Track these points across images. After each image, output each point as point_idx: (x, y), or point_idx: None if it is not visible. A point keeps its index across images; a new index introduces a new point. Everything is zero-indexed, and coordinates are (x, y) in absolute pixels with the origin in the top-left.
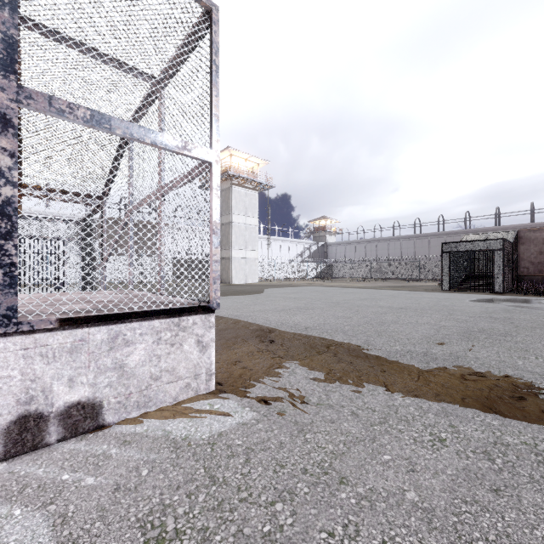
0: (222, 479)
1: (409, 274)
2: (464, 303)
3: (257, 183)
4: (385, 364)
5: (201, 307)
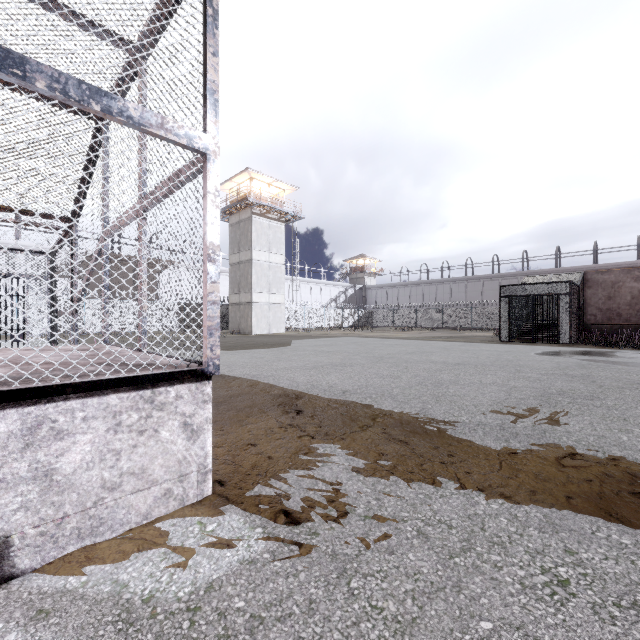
0: None
1: (460, 322)
2: (530, 357)
3: (283, 213)
4: (452, 443)
5: (190, 372)
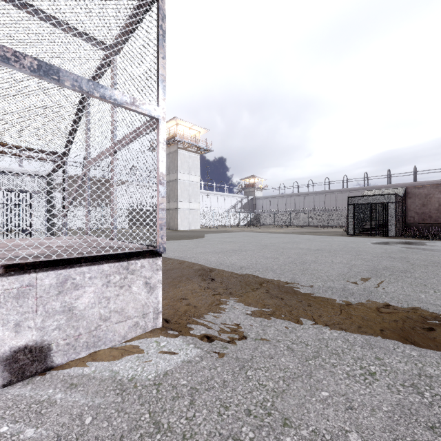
0: (167, 426)
1: (320, 222)
2: (367, 245)
3: (199, 147)
4: (311, 299)
5: (149, 251)
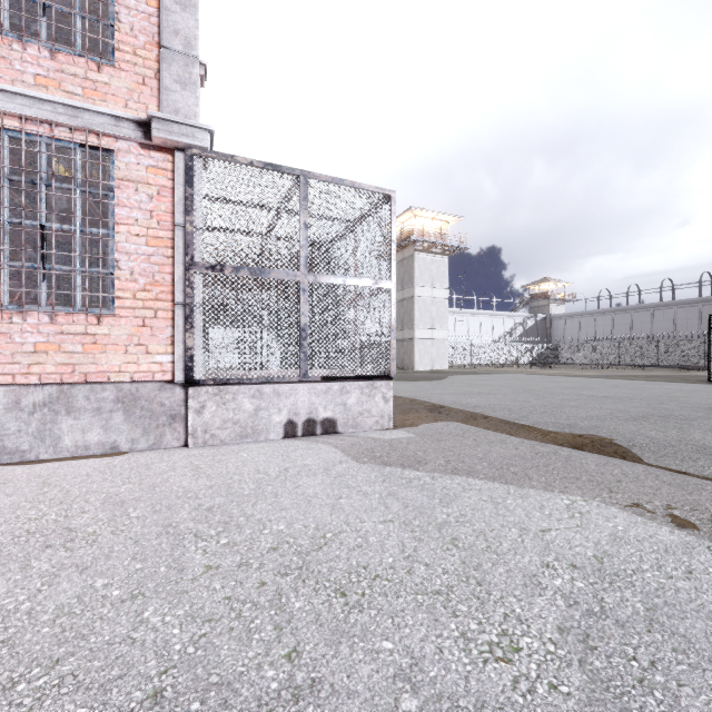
0: (395, 446)
1: (685, 358)
2: (706, 395)
3: (447, 246)
4: (525, 427)
5: (385, 376)
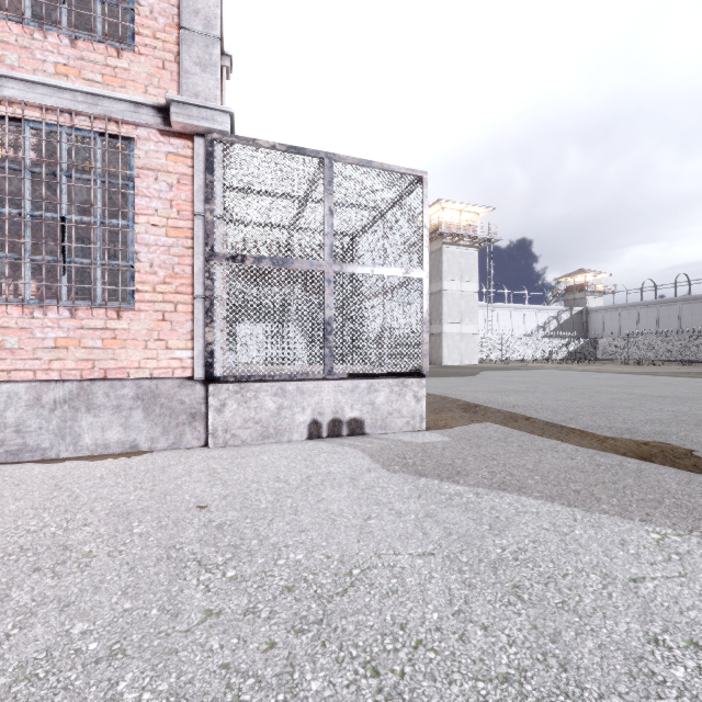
0: (430, 452)
1: None
2: None
3: (477, 238)
4: (576, 432)
5: (417, 373)
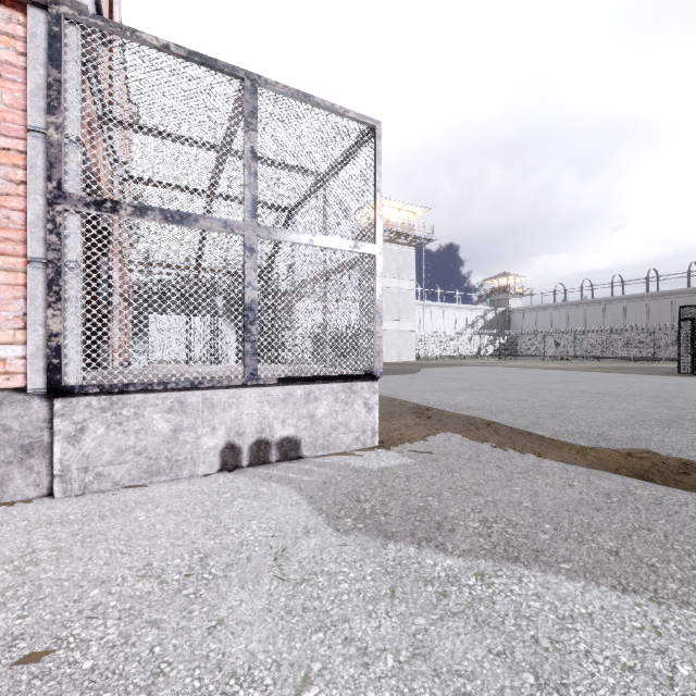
0: (391, 486)
1: (636, 350)
2: None
3: (414, 236)
4: (547, 440)
5: (368, 375)
